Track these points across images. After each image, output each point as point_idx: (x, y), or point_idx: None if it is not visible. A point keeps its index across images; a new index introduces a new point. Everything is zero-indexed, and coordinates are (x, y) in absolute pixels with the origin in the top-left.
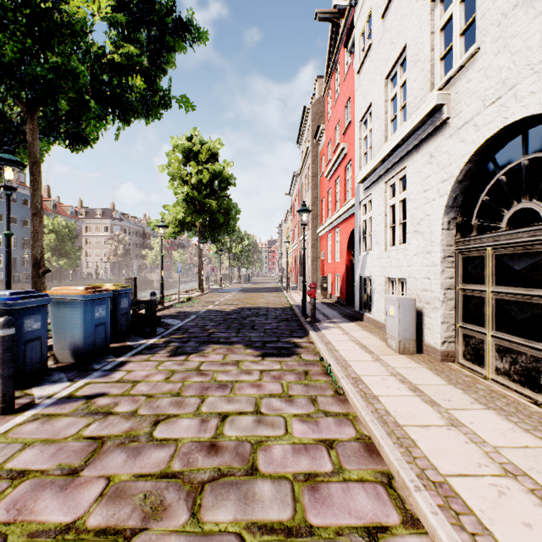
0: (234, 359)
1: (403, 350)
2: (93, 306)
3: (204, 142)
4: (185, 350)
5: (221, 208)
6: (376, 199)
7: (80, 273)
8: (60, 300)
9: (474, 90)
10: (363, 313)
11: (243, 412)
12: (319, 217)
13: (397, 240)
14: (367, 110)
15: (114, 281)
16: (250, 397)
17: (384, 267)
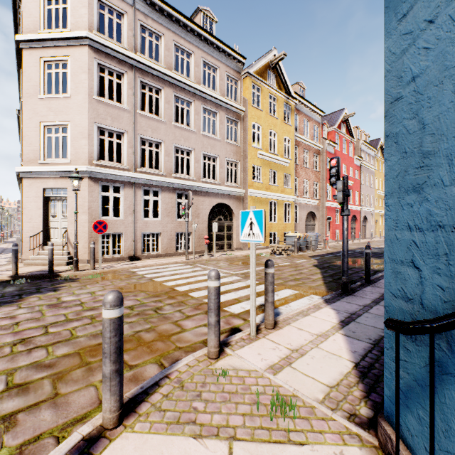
0: None
1: None
2: None
3: None
4: None
5: None
6: None
7: None
8: None
9: None
10: None
11: None
12: None
13: None
14: None
15: None
16: None
17: None
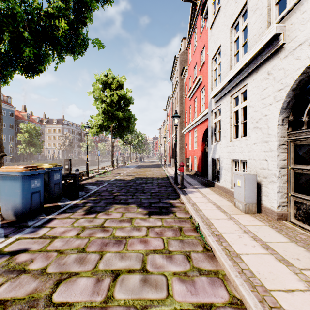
0: (129, 217)
1: (248, 210)
2: (30, 179)
3: (115, 78)
4: (95, 209)
5: (125, 117)
6: (224, 108)
7: (43, 156)
8: (5, 175)
9: (309, 18)
10: (214, 182)
11: (132, 270)
12: (184, 122)
13: (240, 134)
14: (217, 51)
15: (63, 161)
16: (138, 253)
17: (230, 152)
